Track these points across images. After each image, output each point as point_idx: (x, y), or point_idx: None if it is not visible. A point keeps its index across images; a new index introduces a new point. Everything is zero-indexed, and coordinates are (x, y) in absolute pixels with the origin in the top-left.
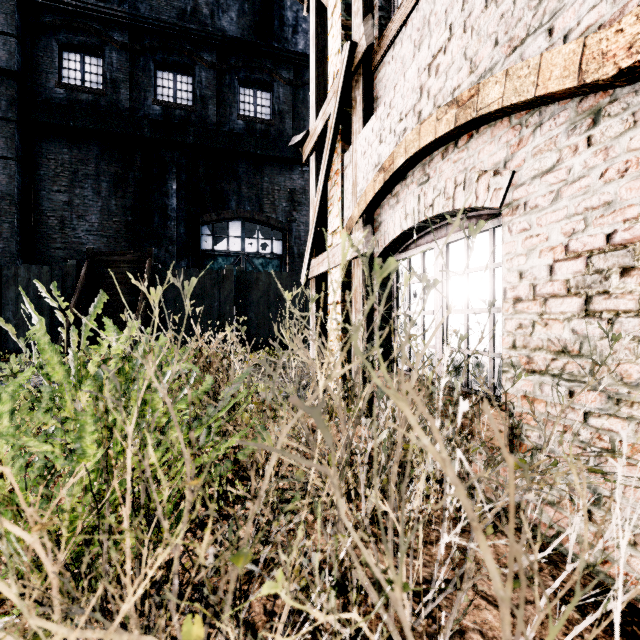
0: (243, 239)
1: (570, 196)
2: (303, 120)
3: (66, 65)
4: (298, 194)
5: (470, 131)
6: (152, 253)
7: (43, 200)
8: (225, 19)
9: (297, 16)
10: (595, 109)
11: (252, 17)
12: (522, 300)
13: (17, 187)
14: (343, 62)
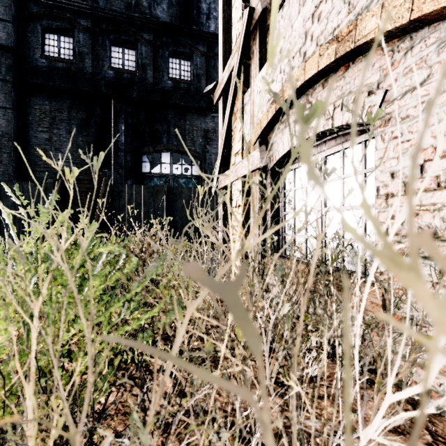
0: (171, 165)
1: (440, 104)
2: (214, 80)
3: (47, 42)
4: (210, 133)
5: (347, 63)
6: (106, 174)
7: (31, 137)
8: (159, 9)
9: (209, 7)
10: None
11: (178, 8)
12: (394, 195)
13: (13, 128)
14: (243, 24)
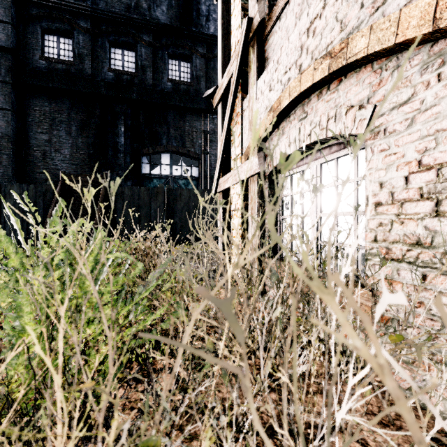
0: (171, 166)
1: (423, 121)
2: (213, 82)
3: (47, 44)
4: (210, 134)
5: (340, 77)
6: (106, 175)
7: (31, 139)
8: (158, 11)
9: (209, 9)
10: (445, 51)
11: (177, 10)
12: (382, 204)
13: (12, 130)
14: (242, 33)
